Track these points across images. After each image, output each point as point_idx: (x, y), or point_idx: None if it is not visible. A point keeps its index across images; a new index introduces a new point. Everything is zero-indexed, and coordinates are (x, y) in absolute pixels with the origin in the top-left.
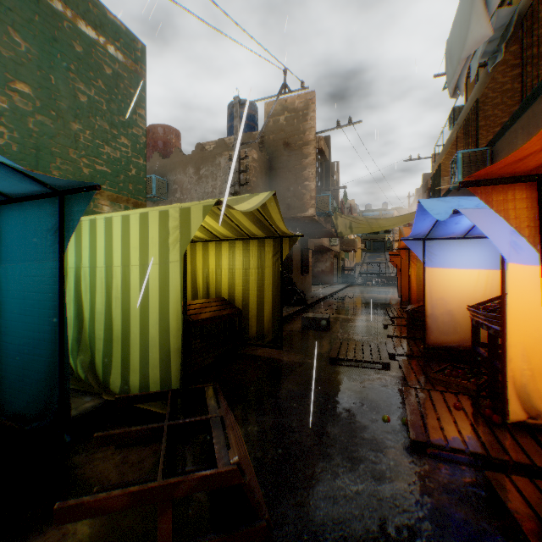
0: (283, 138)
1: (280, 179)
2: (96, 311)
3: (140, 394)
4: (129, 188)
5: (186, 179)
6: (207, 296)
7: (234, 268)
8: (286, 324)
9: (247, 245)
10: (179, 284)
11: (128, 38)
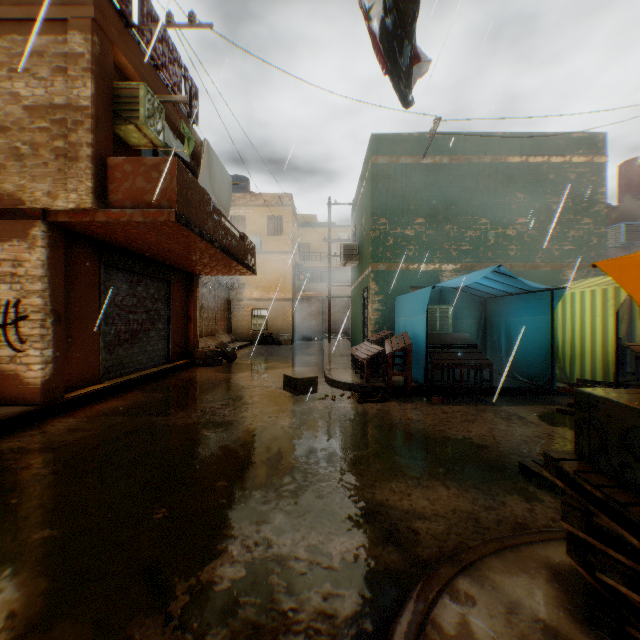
0: None
1: None
2: (564, 341)
3: (587, 380)
4: (589, 255)
5: None
6: None
7: None
8: None
9: None
10: (612, 327)
11: (587, 139)
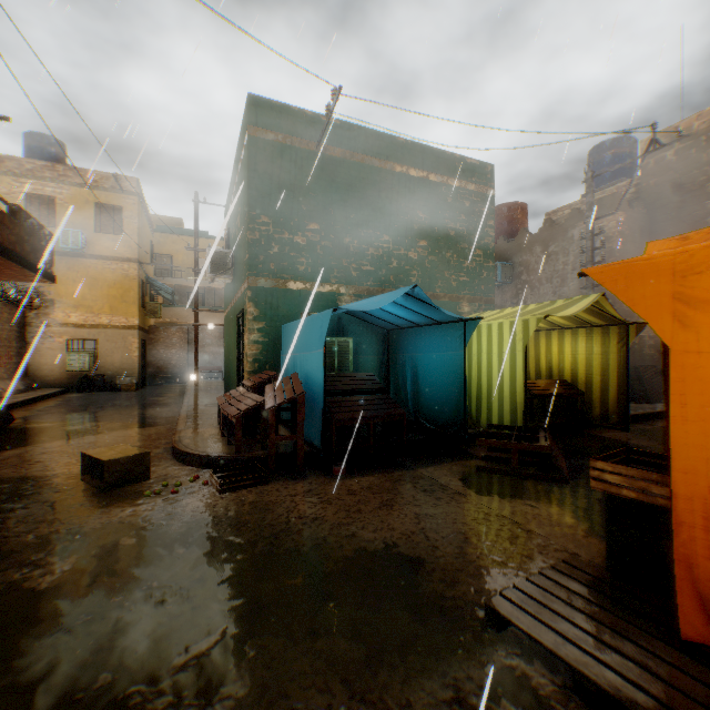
0: (669, 179)
1: (665, 234)
2: (472, 380)
3: (499, 425)
4: (482, 289)
5: (532, 259)
6: (549, 379)
7: (575, 354)
8: (660, 421)
9: (589, 332)
10: (522, 365)
11: (480, 168)
